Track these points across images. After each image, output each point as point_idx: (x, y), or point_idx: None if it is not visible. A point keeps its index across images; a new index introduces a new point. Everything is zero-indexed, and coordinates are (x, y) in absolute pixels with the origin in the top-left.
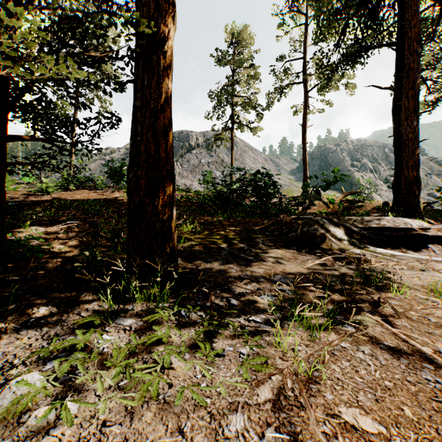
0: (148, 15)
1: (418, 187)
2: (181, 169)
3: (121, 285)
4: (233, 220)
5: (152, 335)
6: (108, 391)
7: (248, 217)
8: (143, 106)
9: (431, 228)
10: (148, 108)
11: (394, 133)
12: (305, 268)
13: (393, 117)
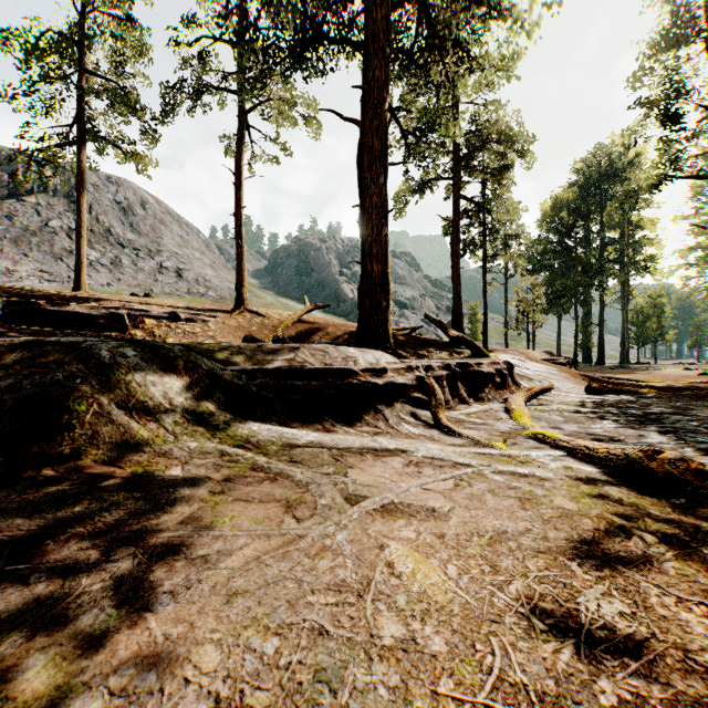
0: None
1: (387, 294)
2: None
3: None
4: None
5: None
6: None
7: None
8: None
9: (390, 368)
10: None
11: (360, 200)
12: None
13: (358, 171)
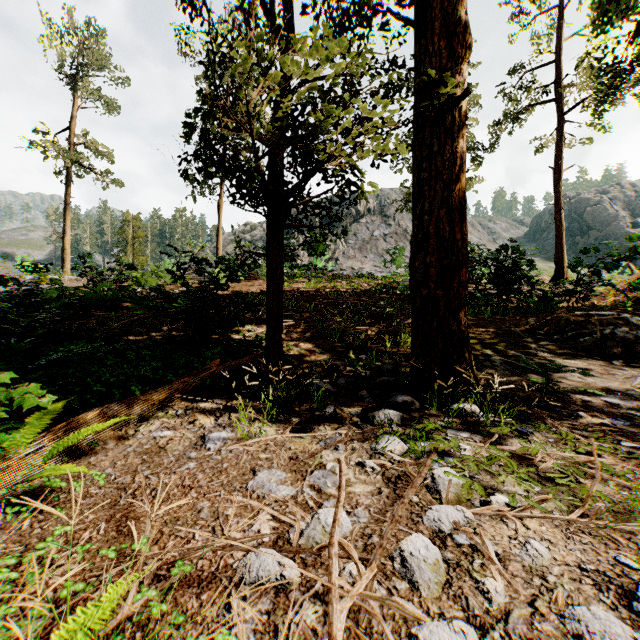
0: (439, 66)
1: None
2: (345, 247)
3: (414, 394)
4: (477, 318)
5: (527, 447)
6: (530, 494)
7: (499, 313)
8: (431, 178)
9: None
10: (440, 180)
11: None
12: (638, 387)
13: None
